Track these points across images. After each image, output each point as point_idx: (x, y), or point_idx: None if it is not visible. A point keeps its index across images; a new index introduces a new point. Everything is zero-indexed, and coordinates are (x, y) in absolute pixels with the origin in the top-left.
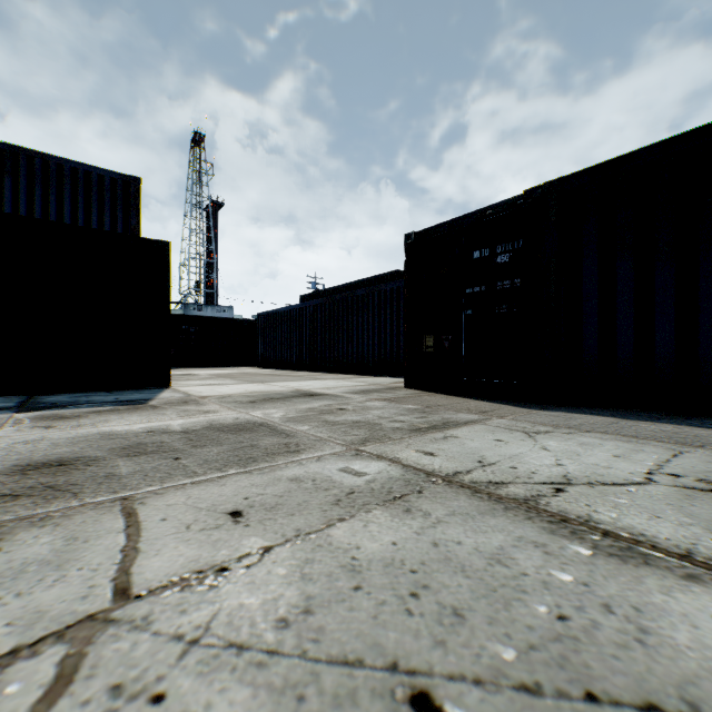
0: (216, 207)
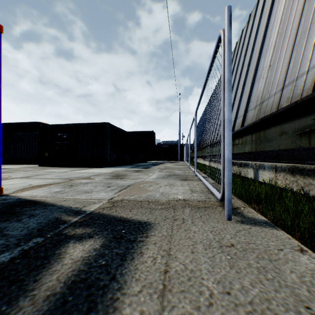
0: None
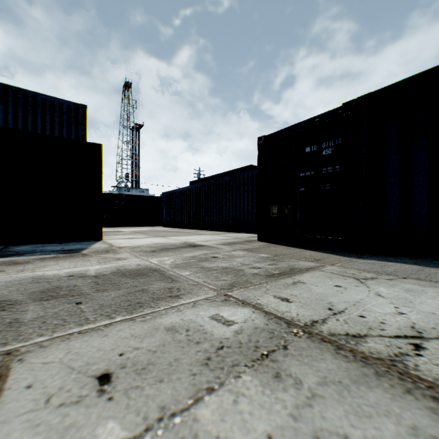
0: (138, 127)
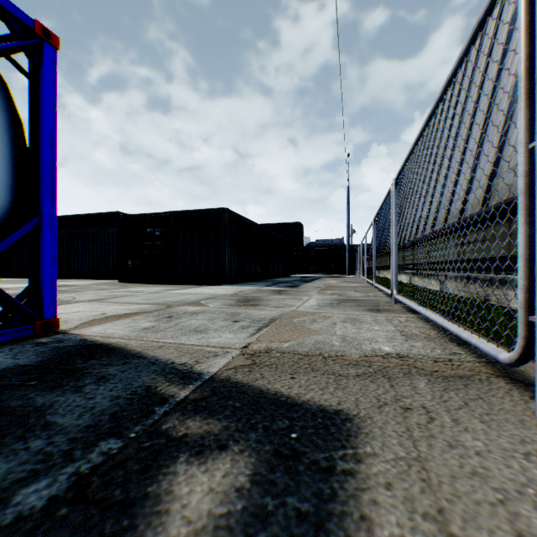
0: None
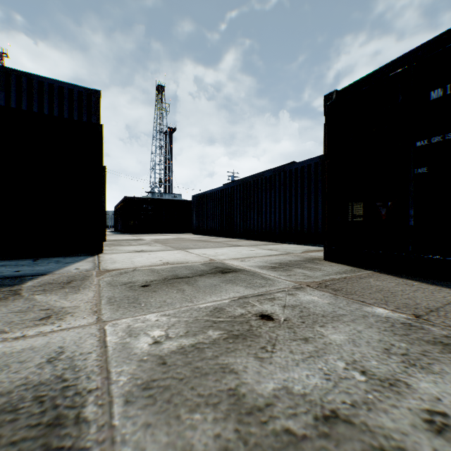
0: (171, 131)
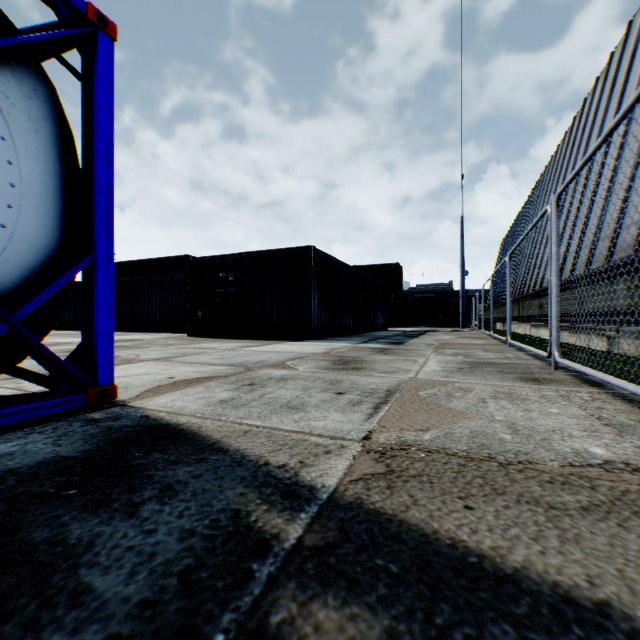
0: None
